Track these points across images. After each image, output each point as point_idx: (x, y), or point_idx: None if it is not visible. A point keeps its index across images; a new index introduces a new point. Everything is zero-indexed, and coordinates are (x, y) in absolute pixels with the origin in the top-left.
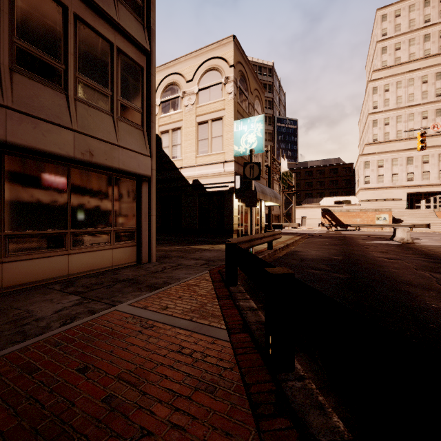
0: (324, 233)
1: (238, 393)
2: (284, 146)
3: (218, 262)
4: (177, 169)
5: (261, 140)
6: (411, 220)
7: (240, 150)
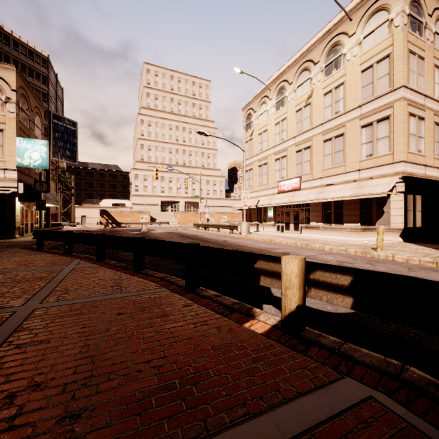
0: (100, 230)
1: (60, 256)
2: (62, 144)
3: (19, 246)
4: None
5: (45, 160)
6: (161, 219)
7: (24, 163)
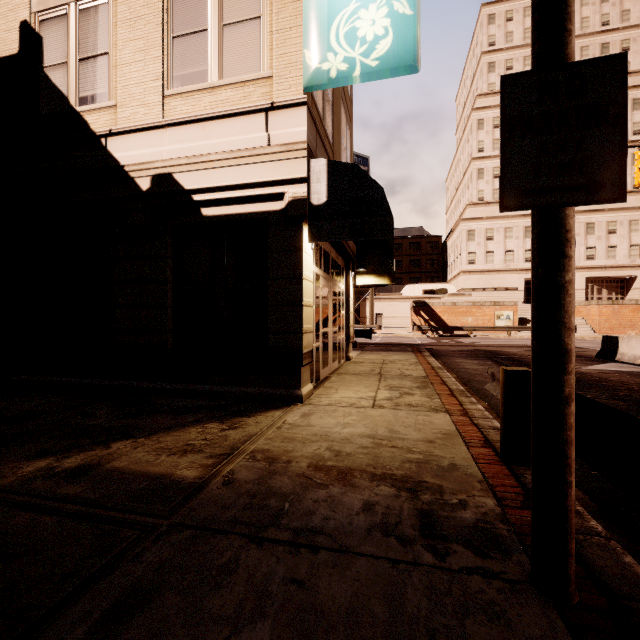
0: (441, 344)
1: None
2: None
3: None
4: (94, 140)
5: (409, 28)
6: None
7: (330, 66)
